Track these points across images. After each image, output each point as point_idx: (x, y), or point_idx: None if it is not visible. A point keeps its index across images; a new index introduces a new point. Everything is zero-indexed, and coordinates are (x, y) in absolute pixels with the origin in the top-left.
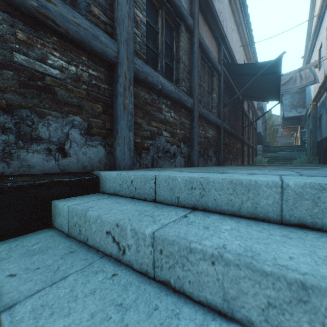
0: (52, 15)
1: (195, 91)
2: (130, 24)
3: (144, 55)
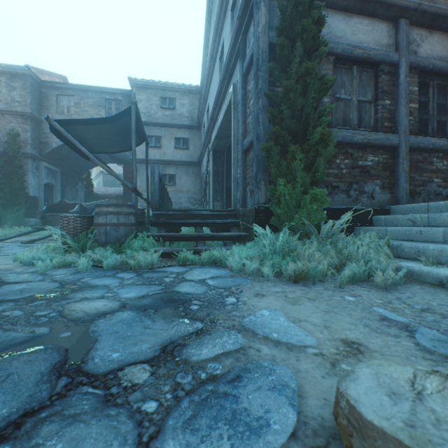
0: (370, 141)
1: None
2: (406, 120)
3: (415, 130)
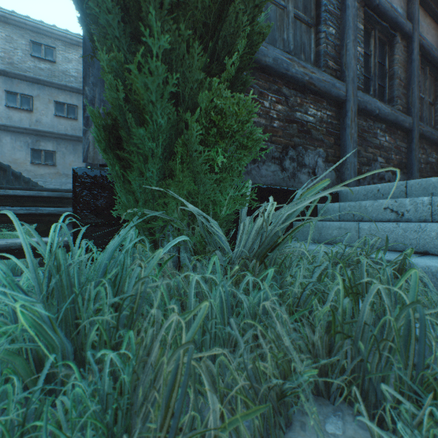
0: (313, 81)
1: (414, 107)
2: (354, 64)
3: (361, 85)
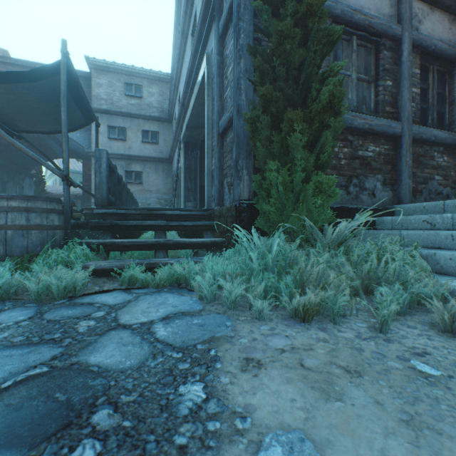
0: (372, 127)
1: None
2: (409, 105)
3: (417, 119)
